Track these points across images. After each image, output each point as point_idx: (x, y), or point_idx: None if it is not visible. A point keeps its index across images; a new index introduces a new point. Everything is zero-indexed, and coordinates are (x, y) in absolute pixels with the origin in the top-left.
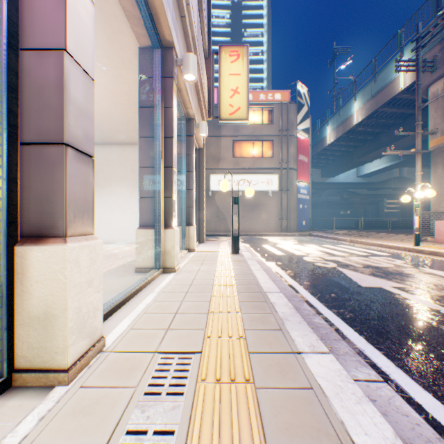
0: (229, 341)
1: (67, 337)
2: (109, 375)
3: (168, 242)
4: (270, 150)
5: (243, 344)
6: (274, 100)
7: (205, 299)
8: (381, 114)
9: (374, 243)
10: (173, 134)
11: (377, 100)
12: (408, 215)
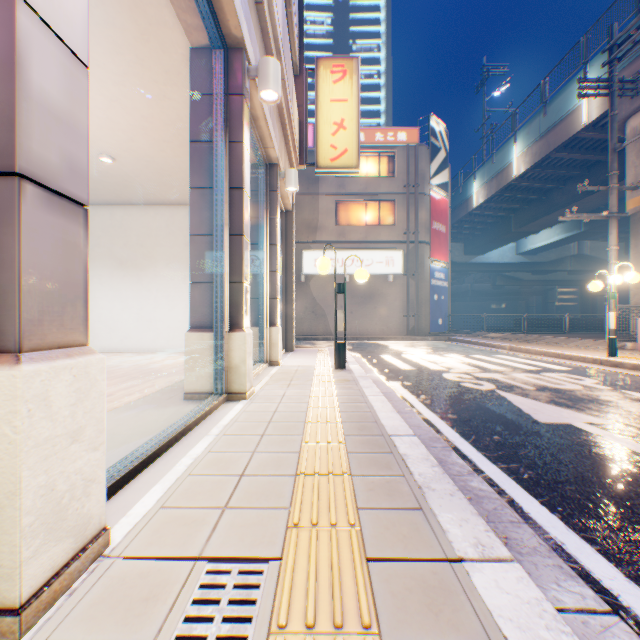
0: (332, 535)
1: (19, 546)
2: (105, 614)
3: (236, 352)
4: (390, 214)
5: (357, 541)
6: (396, 142)
7: (292, 448)
8: (555, 161)
9: (547, 352)
10: (244, 184)
11: (549, 140)
12: (590, 310)
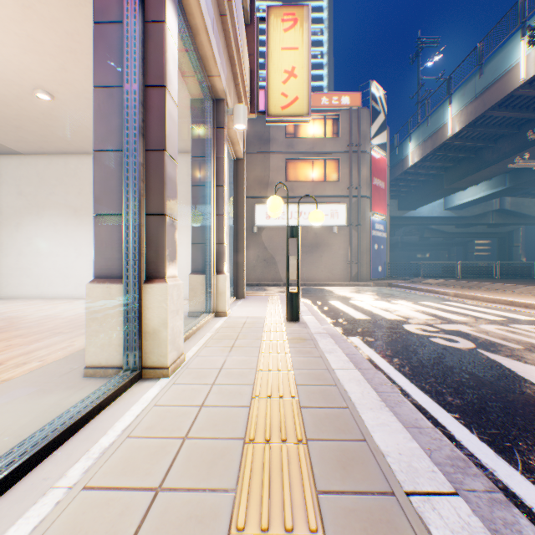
0: None
1: None
2: None
3: (154, 311)
4: (335, 172)
5: None
6: (340, 106)
7: None
8: (488, 120)
9: (498, 300)
10: (166, 81)
11: (485, 100)
12: (507, 259)
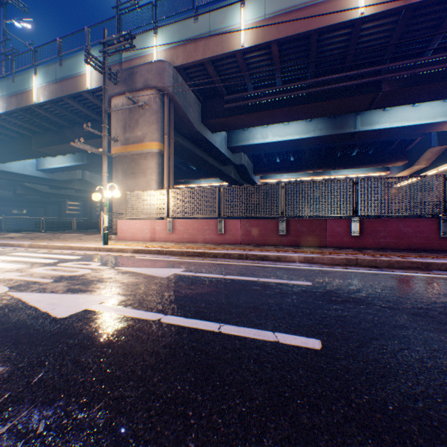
0: None
1: None
2: None
3: None
4: None
5: None
6: None
7: None
8: (69, 106)
9: (64, 246)
10: None
11: (65, 87)
12: (90, 217)
